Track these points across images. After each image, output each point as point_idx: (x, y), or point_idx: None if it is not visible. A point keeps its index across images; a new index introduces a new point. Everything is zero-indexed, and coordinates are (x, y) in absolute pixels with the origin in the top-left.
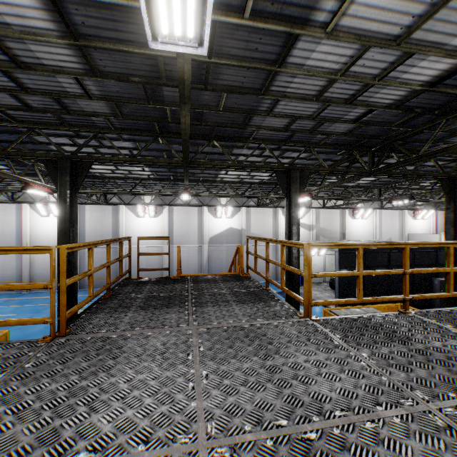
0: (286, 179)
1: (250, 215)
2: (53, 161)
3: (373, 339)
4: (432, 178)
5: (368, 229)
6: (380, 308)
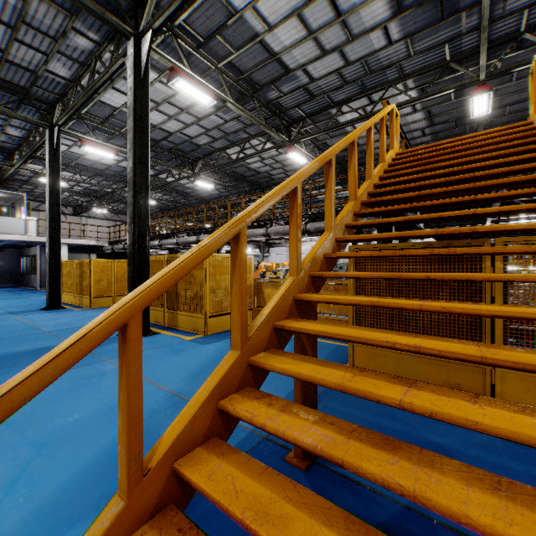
0: None
1: None
2: None
3: None
4: None
5: None
6: None
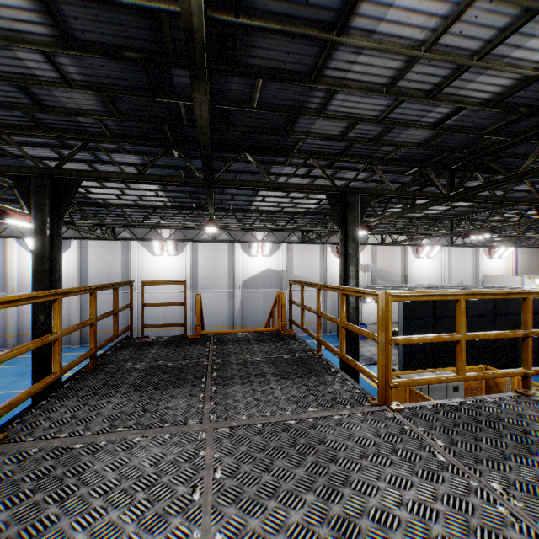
0: (341, 205)
1: (292, 253)
2: (27, 178)
3: (497, 449)
4: (518, 208)
5: (435, 270)
6: None
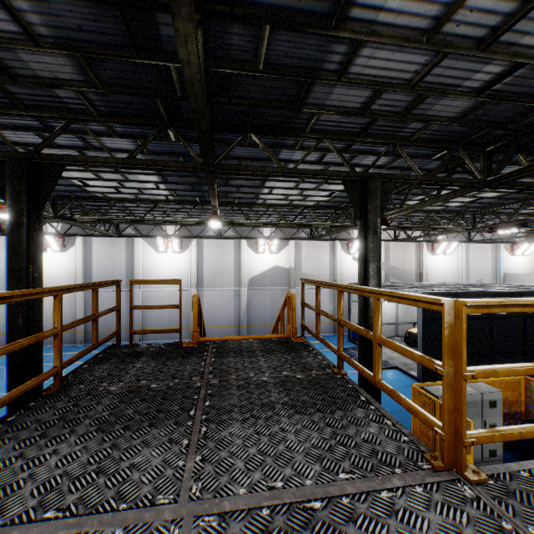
0: (360, 193)
1: (300, 250)
2: (3, 163)
3: None
4: None
5: (452, 268)
6: (494, 382)
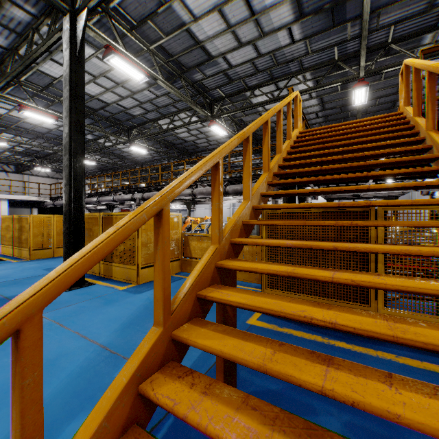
0: None
1: None
2: None
3: None
4: None
5: None
6: None
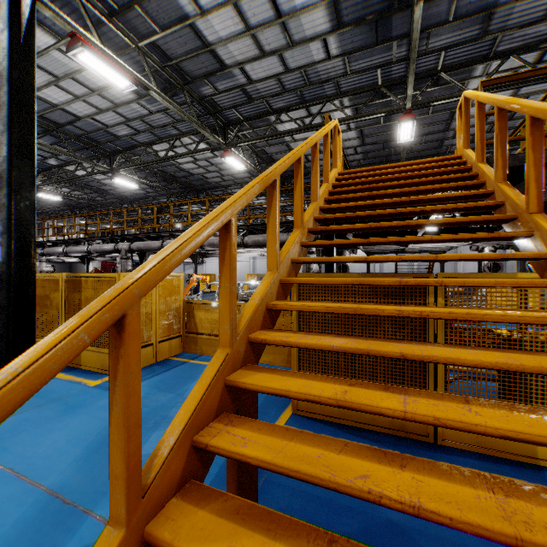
0: None
1: None
2: None
3: None
4: None
5: None
6: None
